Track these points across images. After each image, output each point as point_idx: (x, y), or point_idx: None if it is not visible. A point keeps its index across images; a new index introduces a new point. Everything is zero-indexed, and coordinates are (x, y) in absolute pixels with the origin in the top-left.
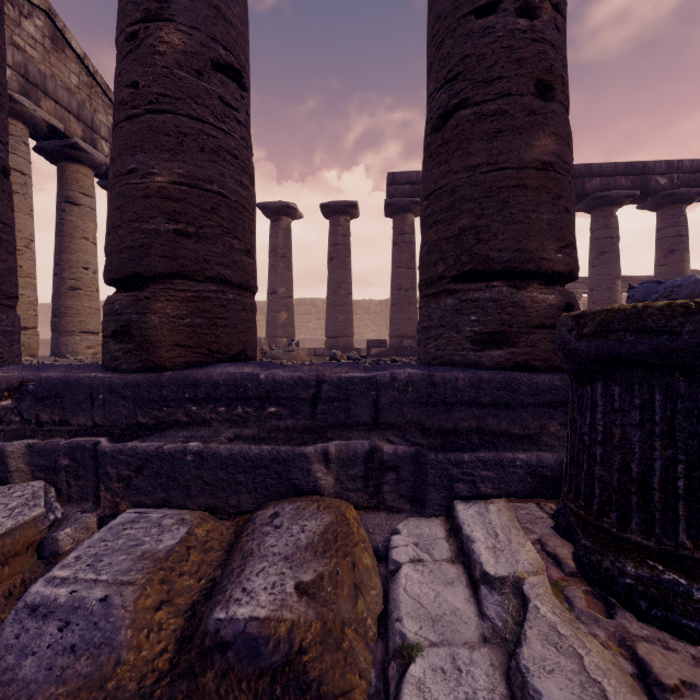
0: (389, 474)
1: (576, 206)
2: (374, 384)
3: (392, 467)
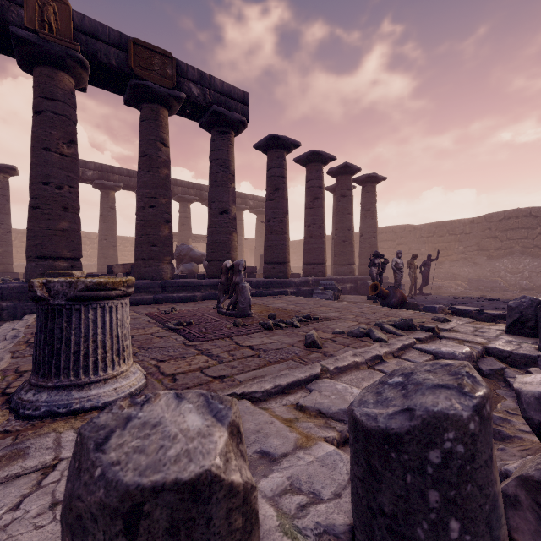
0: (6, 311)
1: (173, 198)
2: (1, 288)
3: (6, 309)
